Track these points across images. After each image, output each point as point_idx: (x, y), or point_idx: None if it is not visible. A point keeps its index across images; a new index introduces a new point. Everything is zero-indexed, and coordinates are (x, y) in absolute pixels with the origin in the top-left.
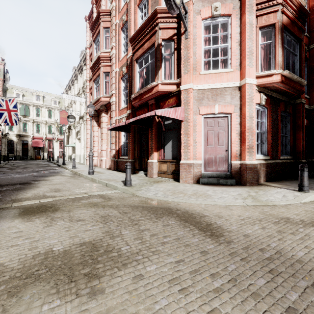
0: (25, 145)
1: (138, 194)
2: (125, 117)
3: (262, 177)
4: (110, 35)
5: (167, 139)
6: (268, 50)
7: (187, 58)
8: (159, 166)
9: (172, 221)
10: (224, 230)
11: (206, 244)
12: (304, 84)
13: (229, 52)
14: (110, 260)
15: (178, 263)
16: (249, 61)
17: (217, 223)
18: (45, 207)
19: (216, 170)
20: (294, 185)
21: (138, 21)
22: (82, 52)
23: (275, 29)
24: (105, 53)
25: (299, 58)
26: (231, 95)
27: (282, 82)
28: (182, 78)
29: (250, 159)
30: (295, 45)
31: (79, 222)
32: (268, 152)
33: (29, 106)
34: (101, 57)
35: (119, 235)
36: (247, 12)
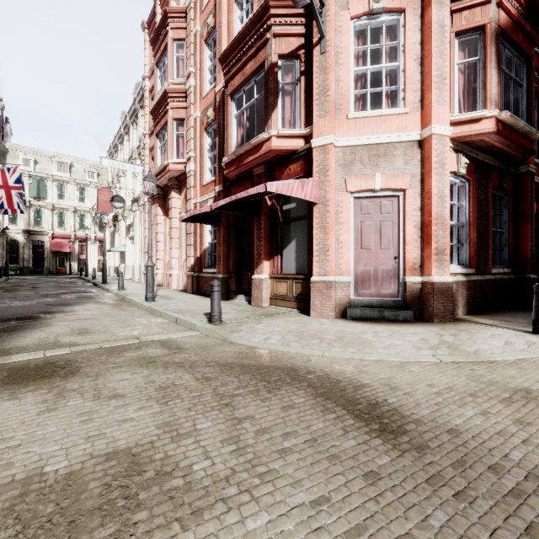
0: (39, 249)
1: (234, 339)
2: (212, 198)
3: (461, 306)
4: (185, 53)
5: (286, 237)
6: (472, 75)
7: (323, 89)
8: (273, 286)
9: (300, 397)
10: (407, 419)
11: (374, 453)
12: (536, 137)
13: (401, 78)
14: (166, 499)
15: (317, 506)
16: (438, 93)
17: (389, 402)
18: (52, 368)
19: (376, 295)
20: (521, 322)
21: (234, 26)
22: (138, 86)
23: (486, 36)
24: (176, 85)
25: (527, 90)
26: (404, 157)
27: (498, 132)
28: (314, 125)
29: (440, 273)
30: (518, 67)
31: (113, 400)
32: (471, 261)
33: (46, 181)
34: (170, 92)
35: (192, 431)
36: (435, 3)
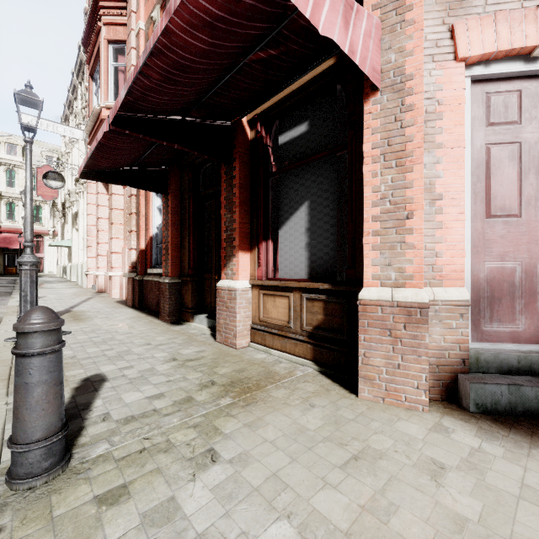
0: None
1: None
2: None
3: None
4: None
5: (286, 200)
6: None
7: None
8: (258, 304)
9: None
10: None
11: None
12: None
13: None
14: None
15: None
16: None
17: None
18: None
19: (531, 336)
20: None
21: None
22: None
23: None
24: None
25: None
26: None
27: None
28: None
29: None
30: None
31: None
32: None
33: None
34: None
35: None
36: None
